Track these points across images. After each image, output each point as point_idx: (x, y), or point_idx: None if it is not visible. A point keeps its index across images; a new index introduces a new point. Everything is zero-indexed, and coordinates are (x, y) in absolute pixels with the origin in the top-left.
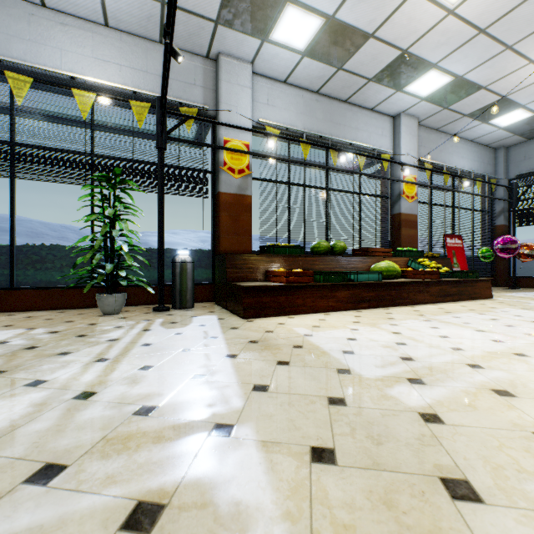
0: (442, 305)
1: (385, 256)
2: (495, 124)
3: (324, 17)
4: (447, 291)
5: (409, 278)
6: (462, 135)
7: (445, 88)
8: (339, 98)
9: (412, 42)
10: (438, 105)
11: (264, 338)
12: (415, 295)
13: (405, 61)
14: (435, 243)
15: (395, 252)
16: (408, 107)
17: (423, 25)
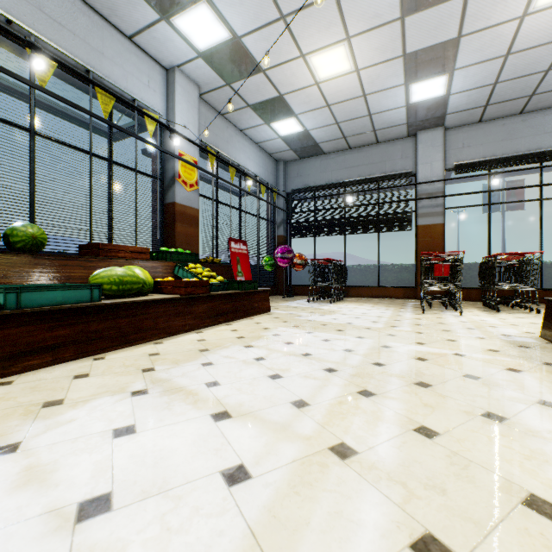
0: (208, 332)
1: (137, 258)
2: (275, 130)
3: None
4: (220, 309)
5: (167, 293)
6: (249, 133)
7: (224, 49)
8: None
9: None
10: (220, 75)
11: None
12: (169, 321)
13: None
14: (221, 247)
15: (158, 254)
16: (184, 60)
17: None
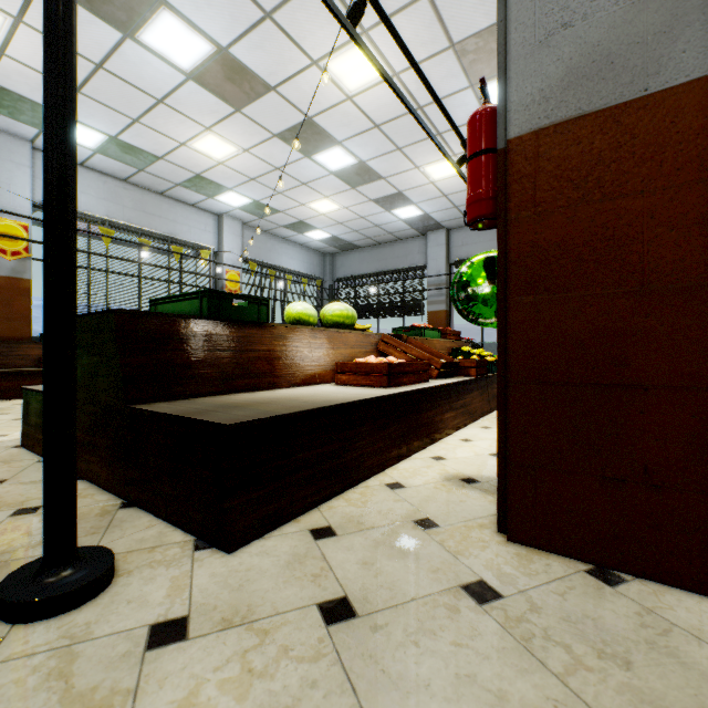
0: None
1: None
2: (310, 237)
3: (107, 135)
4: None
5: None
6: (291, 239)
7: (251, 205)
8: (153, 190)
9: (202, 171)
10: (254, 215)
11: (6, 407)
12: None
13: (204, 181)
14: None
15: None
16: (228, 210)
17: (204, 164)
